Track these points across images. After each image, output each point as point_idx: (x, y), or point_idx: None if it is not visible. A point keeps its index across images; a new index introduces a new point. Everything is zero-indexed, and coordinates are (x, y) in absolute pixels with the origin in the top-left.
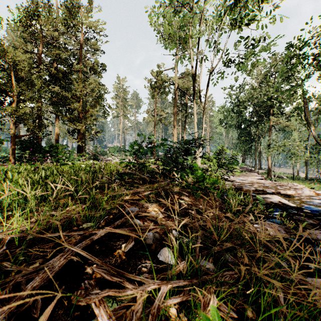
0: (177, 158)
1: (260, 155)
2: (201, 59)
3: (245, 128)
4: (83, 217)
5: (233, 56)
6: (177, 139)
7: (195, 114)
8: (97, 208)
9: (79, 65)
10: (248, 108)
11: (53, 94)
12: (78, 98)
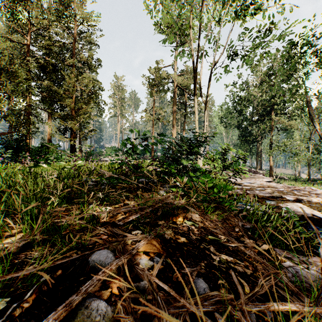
0: (179, 158)
1: (260, 156)
2: (202, 53)
3: (245, 127)
4: (2, 274)
5: (237, 49)
6: (180, 134)
7: (197, 111)
8: (46, 245)
9: (72, 59)
10: (249, 107)
11: (44, 90)
12: (71, 94)
